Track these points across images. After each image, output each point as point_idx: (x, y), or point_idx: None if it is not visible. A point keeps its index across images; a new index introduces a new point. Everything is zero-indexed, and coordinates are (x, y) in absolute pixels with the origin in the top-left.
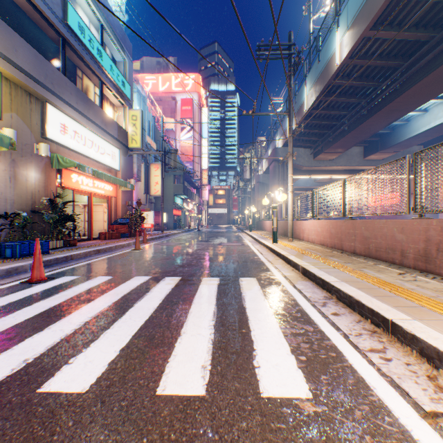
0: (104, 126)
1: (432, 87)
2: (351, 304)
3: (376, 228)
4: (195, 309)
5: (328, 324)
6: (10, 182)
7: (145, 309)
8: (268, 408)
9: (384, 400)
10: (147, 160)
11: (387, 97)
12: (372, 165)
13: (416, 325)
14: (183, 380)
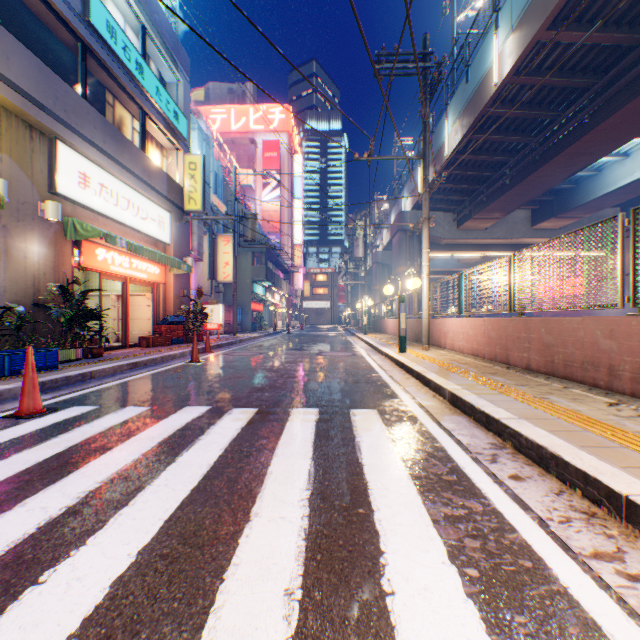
0: (146, 177)
1: (639, 117)
2: (541, 459)
3: (565, 330)
4: (278, 467)
5: (507, 499)
6: None
7: (194, 467)
8: None
9: None
10: (212, 229)
11: (570, 134)
12: (545, 237)
13: None
14: (247, 626)
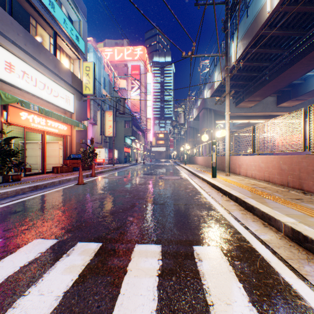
0: (57, 71)
1: None
2: None
3: None
4: None
5: None
6: None
7: None
8: None
9: None
10: (102, 108)
11: (312, 44)
12: (284, 111)
13: None
14: None
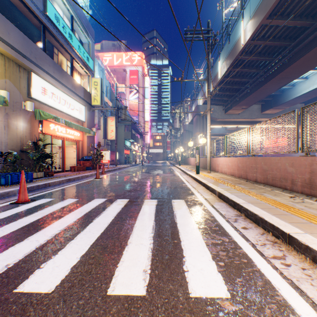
0: (73, 89)
1: (311, 61)
2: (256, 220)
3: (272, 163)
4: (139, 224)
5: (239, 236)
6: (5, 129)
7: (101, 224)
8: (196, 307)
9: (287, 299)
10: (105, 114)
11: (278, 68)
12: (267, 118)
13: (308, 238)
14: (128, 282)
